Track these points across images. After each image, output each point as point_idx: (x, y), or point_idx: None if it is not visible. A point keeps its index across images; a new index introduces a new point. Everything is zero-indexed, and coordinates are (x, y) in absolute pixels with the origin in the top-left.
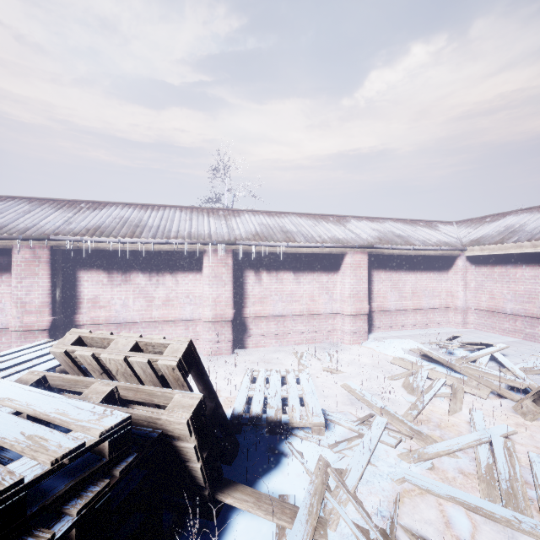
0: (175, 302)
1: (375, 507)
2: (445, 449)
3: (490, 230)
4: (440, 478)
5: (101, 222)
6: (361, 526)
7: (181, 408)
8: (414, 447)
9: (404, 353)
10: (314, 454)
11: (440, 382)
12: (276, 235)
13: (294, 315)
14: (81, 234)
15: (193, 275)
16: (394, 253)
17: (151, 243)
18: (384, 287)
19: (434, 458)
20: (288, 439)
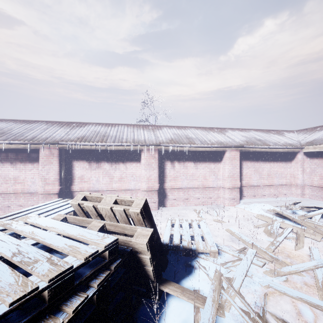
0: (125, 179)
1: (252, 300)
2: (294, 270)
3: (320, 135)
4: (292, 287)
5: (85, 134)
6: (244, 310)
7: (142, 236)
8: (274, 268)
9: (263, 212)
10: (212, 268)
11: (288, 230)
12: (183, 140)
13: (194, 188)
14: (75, 141)
15: (135, 164)
16: (256, 150)
17: (112, 145)
18: (249, 171)
19: (287, 275)
20: (195, 259)
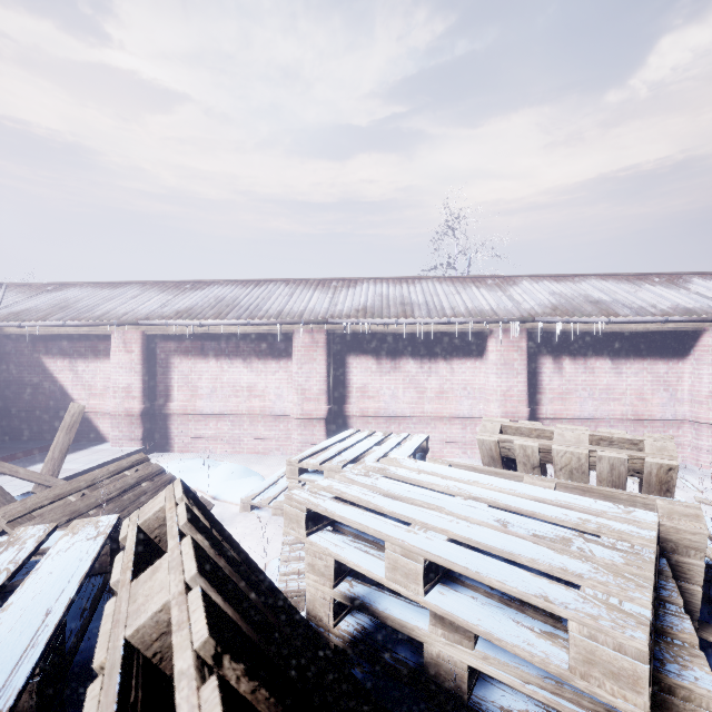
0: (450, 395)
1: None
2: None
3: None
4: None
5: (364, 301)
6: None
7: (684, 517)
8: None
9: None
10: None
11: None
12: (583, 308)
13: (611, 420)
14: (354, 316)
15: (471, 362)
16: None
17: (430, 323)
18: None
19: None
20: None
